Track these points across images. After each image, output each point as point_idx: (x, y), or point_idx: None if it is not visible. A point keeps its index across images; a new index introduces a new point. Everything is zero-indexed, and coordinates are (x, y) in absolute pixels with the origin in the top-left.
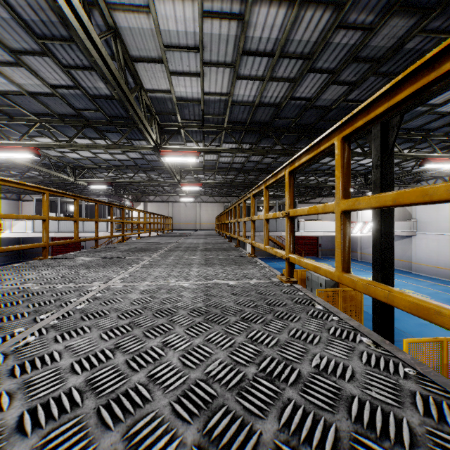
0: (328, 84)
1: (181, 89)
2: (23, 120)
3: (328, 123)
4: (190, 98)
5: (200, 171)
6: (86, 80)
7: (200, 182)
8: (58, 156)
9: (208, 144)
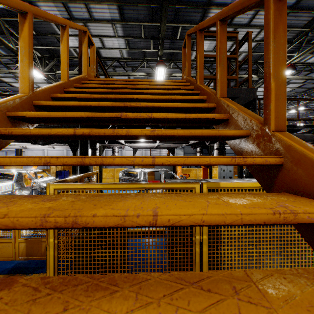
0: None
1: None
2: (299, 95)
3: None
4: None
5: None
6: (312, 75)
7: None
8: None
9: None
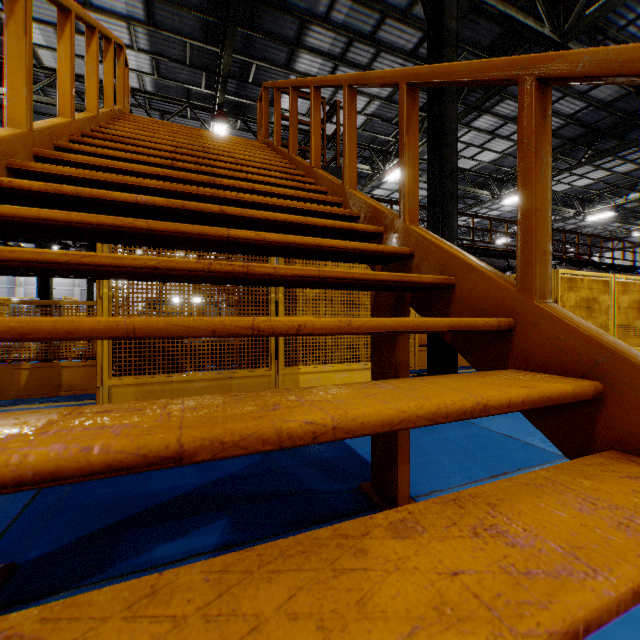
0: (579, 97)
1: (486, 158)
2: None
3: None
4: (497, 158)
5: (618, 190)
6: None
7: (612, 205)
8: (465, 224)
9: None
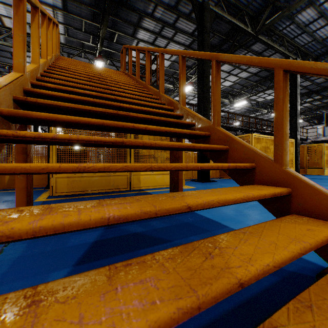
0: None
1: (227, 84)
2: None
3: (305, 57)
4: (232, 84)
5: None
6: None
7: None
8: None
9: (249, 94)
